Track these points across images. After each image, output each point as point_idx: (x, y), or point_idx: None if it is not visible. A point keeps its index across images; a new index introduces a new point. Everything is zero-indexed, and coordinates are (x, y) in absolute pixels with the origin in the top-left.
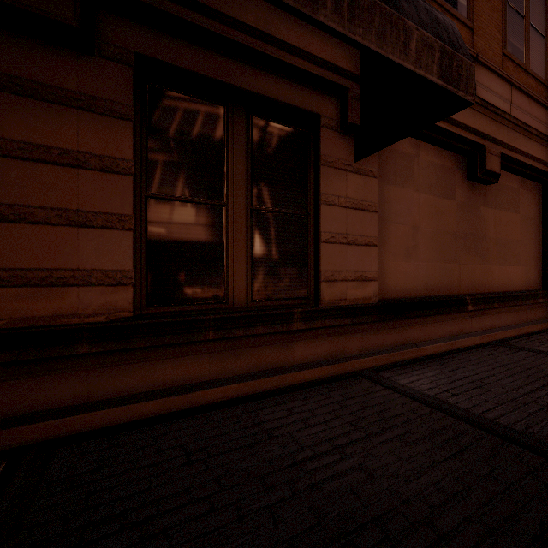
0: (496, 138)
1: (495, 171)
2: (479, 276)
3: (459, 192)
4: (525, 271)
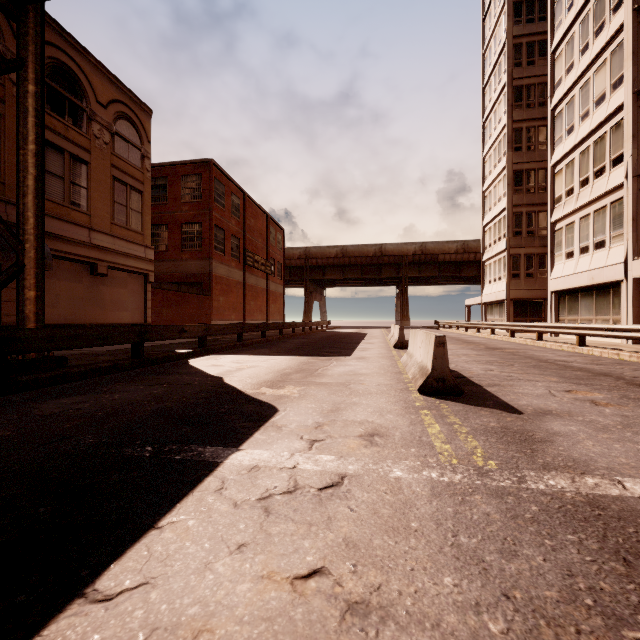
0: (104, 259)
1: (104, 273)
2: (99, 316)
3: (86, 280)
4: (132, 314)
